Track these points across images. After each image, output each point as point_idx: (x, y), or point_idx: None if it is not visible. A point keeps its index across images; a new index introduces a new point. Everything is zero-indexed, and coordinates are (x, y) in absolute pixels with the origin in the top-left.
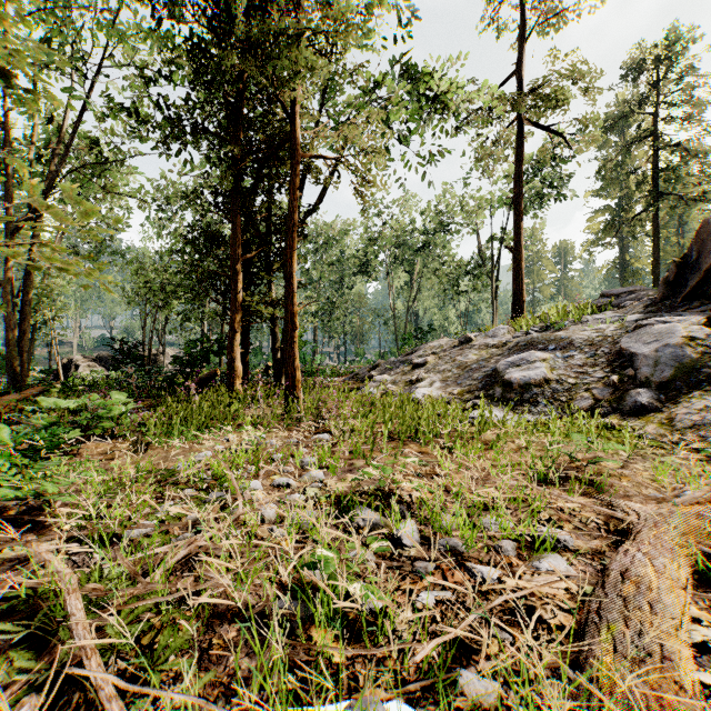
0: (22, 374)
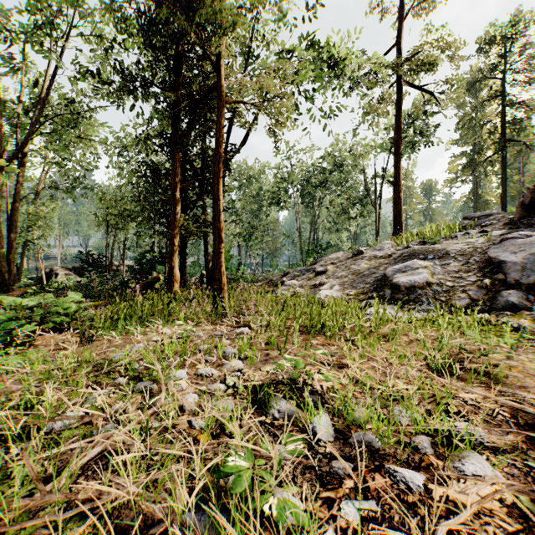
0: (10, 280)
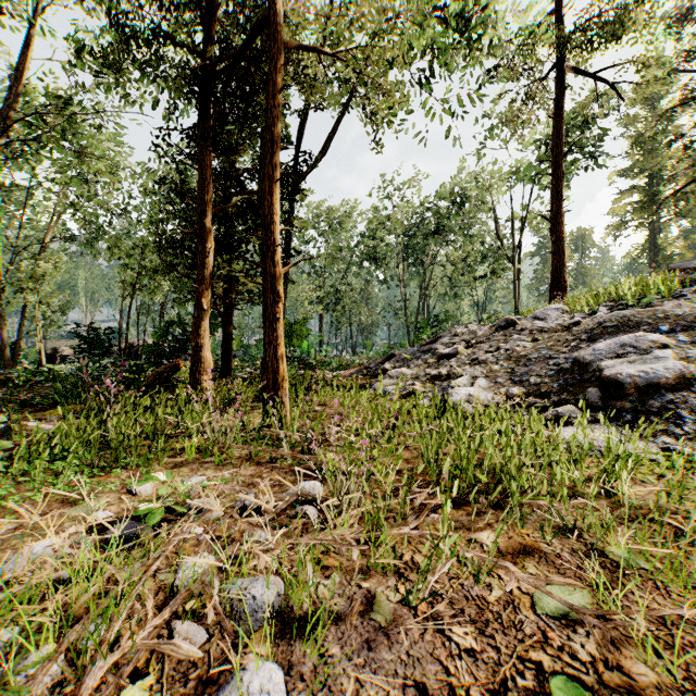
0: None
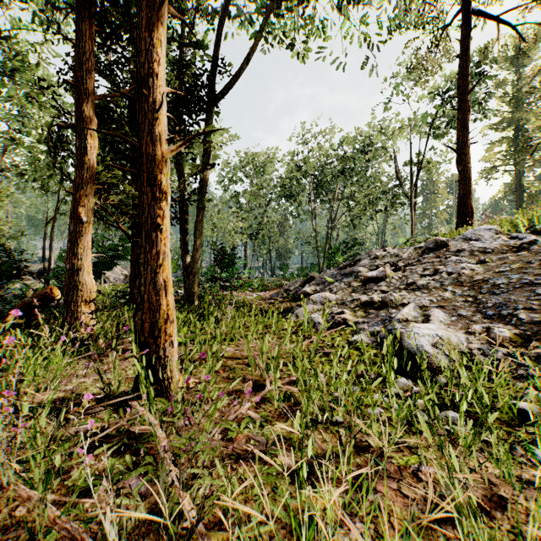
0: None
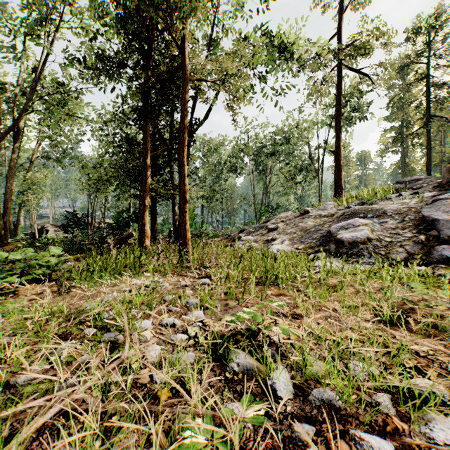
0: (5, 235)
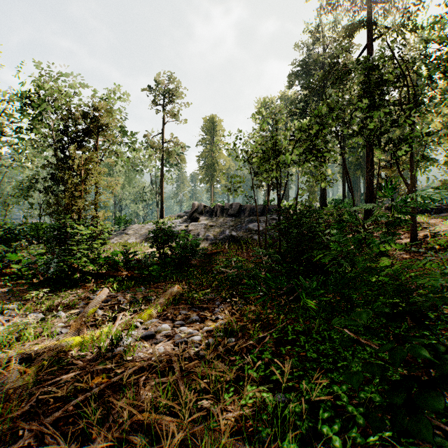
0: None
